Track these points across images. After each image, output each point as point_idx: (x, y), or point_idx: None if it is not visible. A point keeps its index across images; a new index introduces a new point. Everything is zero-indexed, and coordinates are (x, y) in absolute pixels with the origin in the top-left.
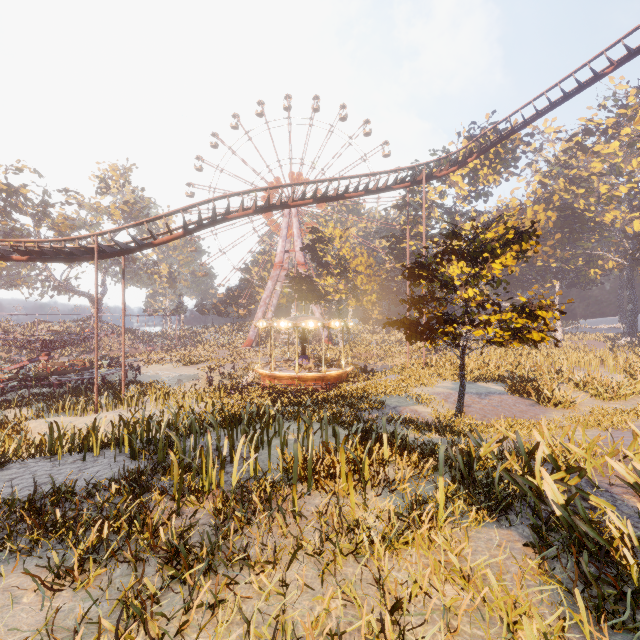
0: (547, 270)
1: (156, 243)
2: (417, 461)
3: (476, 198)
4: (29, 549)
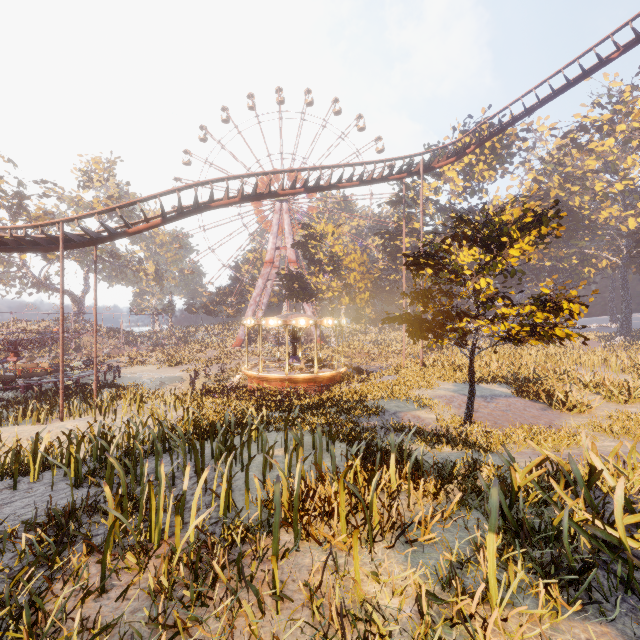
0: (541, 269)
1: (130, 232)
2: (436, 491)
3: (471, 194)
4: None
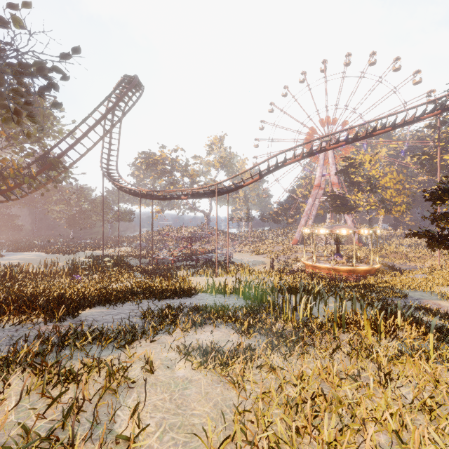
0: None
1: (244, 185)
2: (424, 332)
3: None
4: (223, 323)
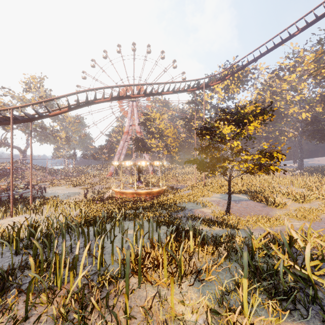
0: (261, 137)
1: (51, 115)
2: (213, 251)
3: (228, 100)
4: None
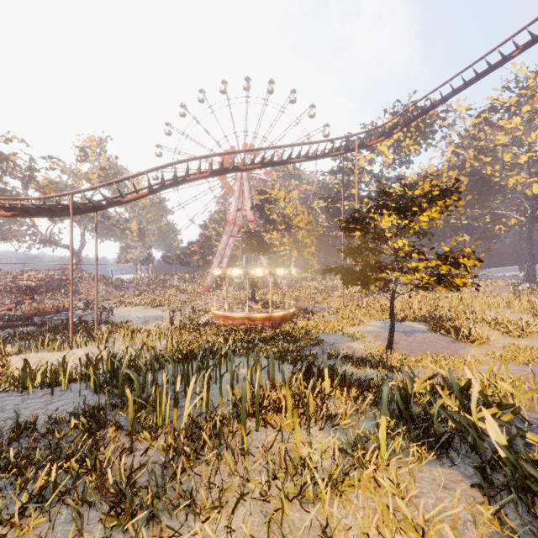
0: (459, 226)
1: (124, 201)
2: (356, 396)
3: (400, 165)
4: None
